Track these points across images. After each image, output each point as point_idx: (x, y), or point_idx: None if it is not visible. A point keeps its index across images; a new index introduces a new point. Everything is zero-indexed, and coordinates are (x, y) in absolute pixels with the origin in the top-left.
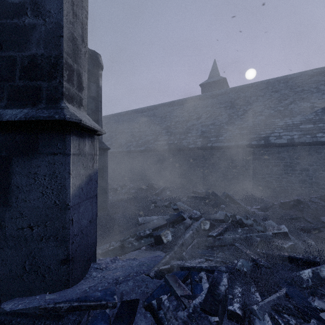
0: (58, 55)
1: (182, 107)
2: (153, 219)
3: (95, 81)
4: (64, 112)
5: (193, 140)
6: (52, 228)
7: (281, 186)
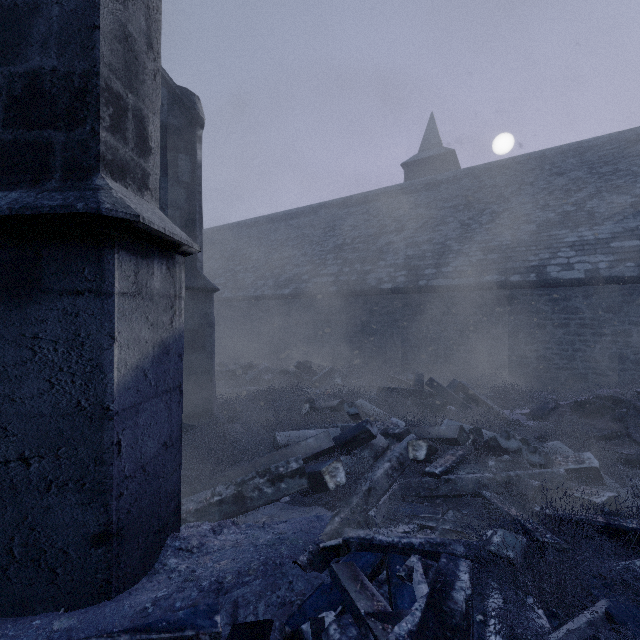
0: (88, 69)
1: (367, 208)
2: (307, 435)
3: (189, 151)
4: (100, 197)
5: (388, 275)
6: (71, 462)
7: (572, 367)
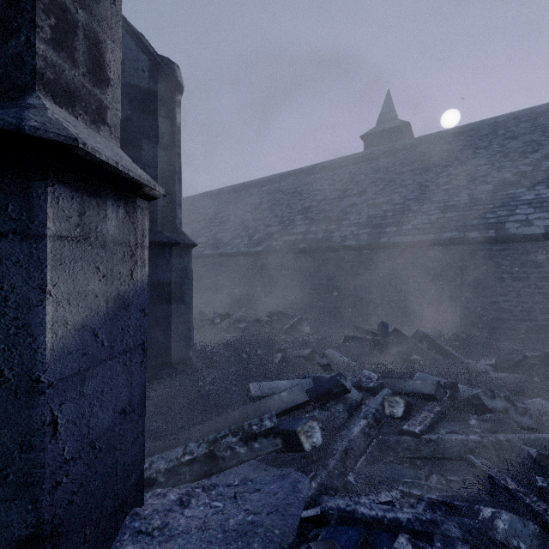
0: None
1: (331, 175)
2: (280, 386)
3: (168, 115)
4: (26, 113)
5: (352, 233)
6: None
7: (532, 318)
